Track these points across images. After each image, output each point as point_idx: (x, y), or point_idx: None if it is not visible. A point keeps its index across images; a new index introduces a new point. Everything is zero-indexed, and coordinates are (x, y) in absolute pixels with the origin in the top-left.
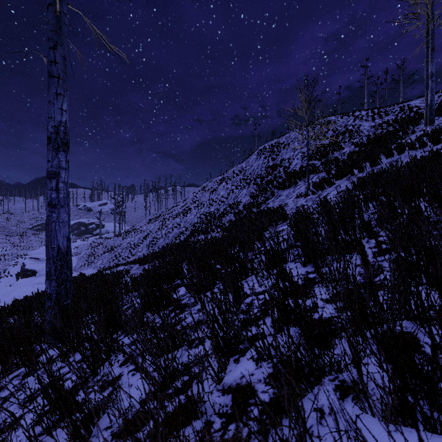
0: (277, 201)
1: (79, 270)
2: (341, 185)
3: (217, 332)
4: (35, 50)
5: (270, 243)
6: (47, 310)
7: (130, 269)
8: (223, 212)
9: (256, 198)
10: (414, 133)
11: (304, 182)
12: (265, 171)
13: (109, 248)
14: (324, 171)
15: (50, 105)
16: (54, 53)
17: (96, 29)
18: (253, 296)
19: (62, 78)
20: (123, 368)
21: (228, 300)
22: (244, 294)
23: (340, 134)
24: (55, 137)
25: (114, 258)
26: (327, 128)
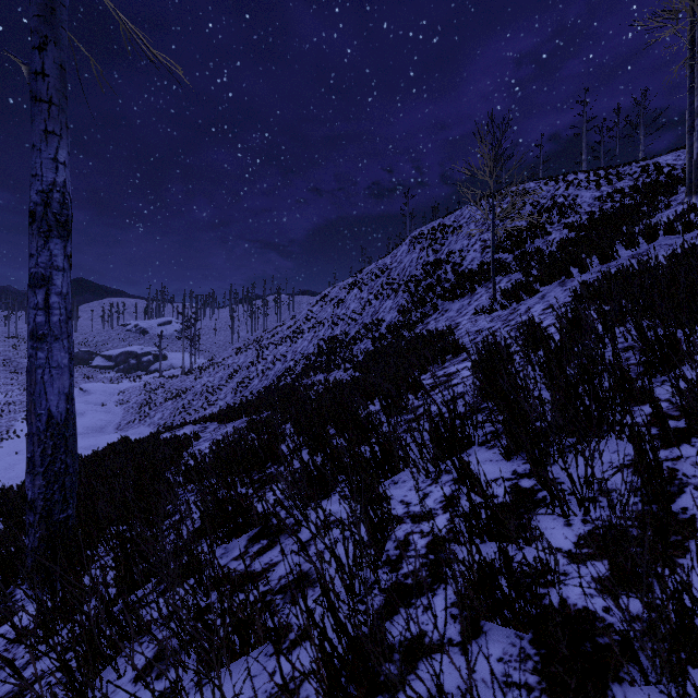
0: (443, 319)
1: (126, 428)
2: (550, 294)
3: (333, 646)
4: (5, 50)
5: (440, 410)
6: (27, 530)
7: (204, 431)
8: (354, 336)
9: (408, 314)
10: (668, 208)
11: (487, 289)
12: (422, 271)
13: (173, 393)
14: (519, 271)
15: (35, 152)
16: (42, 57)
17: (126, 20)
18: (410, 523)
19: (57, 103)
20: (140, 688)
21: (358, 544)
22: (391, 519)
23: (543, 210)
24: (43, 211)
25: (181, 410)
26: (522, 201)
